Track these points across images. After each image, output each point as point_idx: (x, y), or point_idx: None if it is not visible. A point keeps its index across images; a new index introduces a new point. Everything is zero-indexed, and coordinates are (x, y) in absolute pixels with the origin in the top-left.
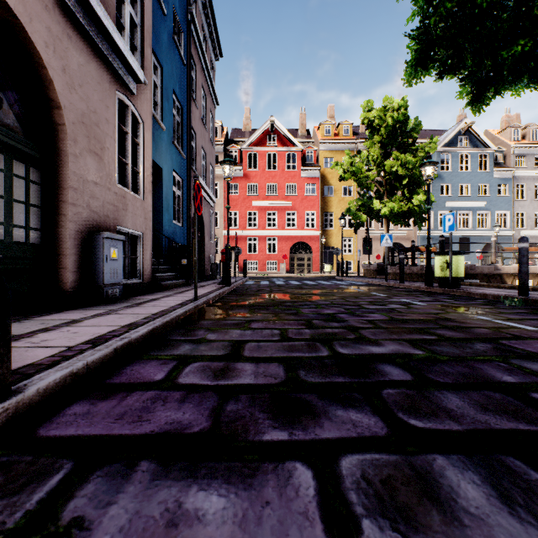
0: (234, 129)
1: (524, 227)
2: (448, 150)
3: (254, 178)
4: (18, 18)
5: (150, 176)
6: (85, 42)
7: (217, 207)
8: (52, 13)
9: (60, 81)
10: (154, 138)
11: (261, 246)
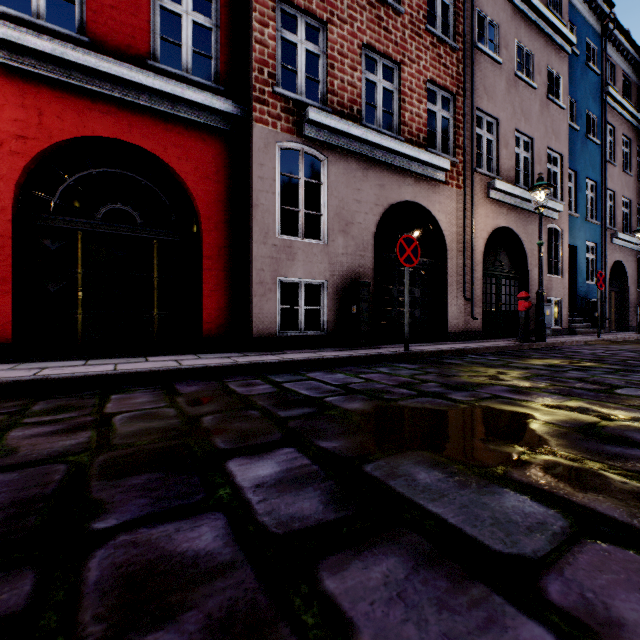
0: None
1: None
2: None
3: None
4: (515, 232)
5: (566, 261)
6: (533, 217)
7: None
8: (523, 219)
9: (525, 243)
10: (568, 229)
11: None
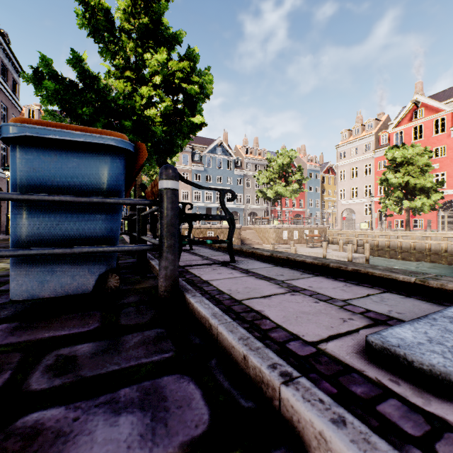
0: (57, 110)
1: (250, 203)
2: (210, 155)
3: None
4: None
5: None
6: None
7: None
8: None
9: None
10: None
11: None
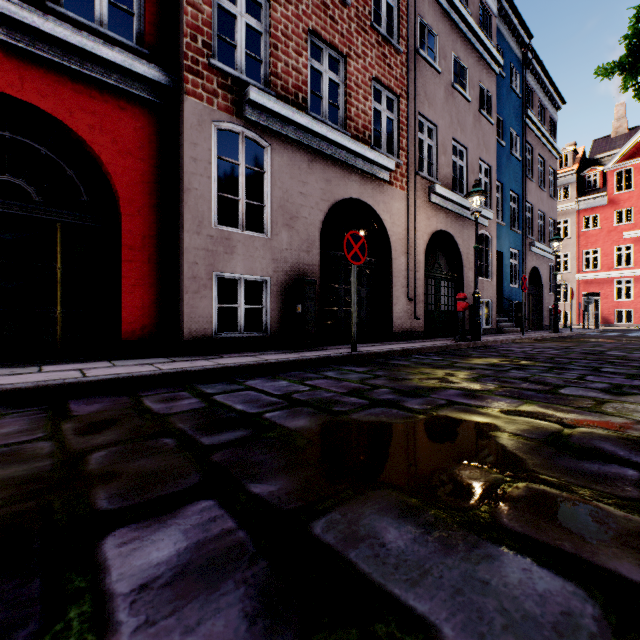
0: (597, 139)
1: None
2: None
3: (625, 202)
4: (453, 236)
5: (495, 265)
6: (468, 222)
7: (566, 248)
8: (459, 224)
9: (461, 247)
10: (496, 236)
11: (639, 290)
